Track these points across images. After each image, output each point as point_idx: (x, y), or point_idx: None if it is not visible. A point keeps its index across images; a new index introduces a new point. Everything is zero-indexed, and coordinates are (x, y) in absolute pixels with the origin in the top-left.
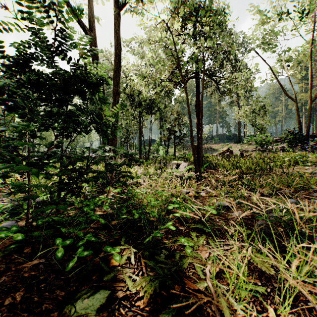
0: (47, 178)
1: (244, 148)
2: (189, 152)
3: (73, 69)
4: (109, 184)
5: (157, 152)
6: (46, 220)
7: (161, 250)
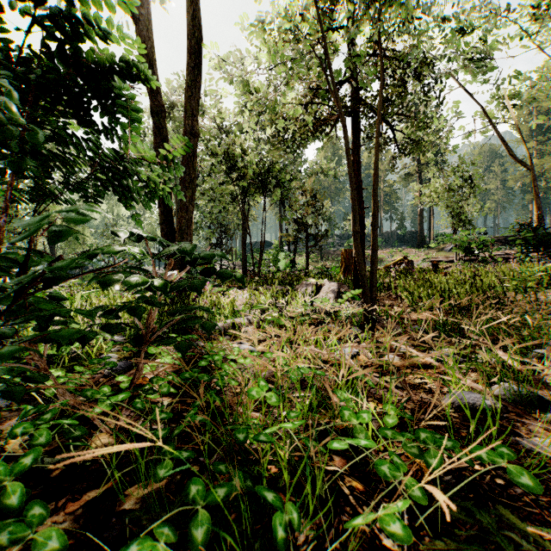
0: None
1: (433, 256)
2: (333, 264)
3: None
4: (141, 344)
5: (275, 264)
6: None
7: None
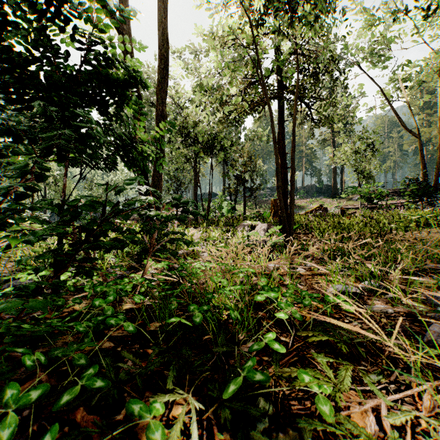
0: (29, 242)
1: (343, 204)
2: (265, 210)
3: (81, 48)
4: (147, 253)
5: (219, 210)
6: (1, 332)
7: (255, 399)
